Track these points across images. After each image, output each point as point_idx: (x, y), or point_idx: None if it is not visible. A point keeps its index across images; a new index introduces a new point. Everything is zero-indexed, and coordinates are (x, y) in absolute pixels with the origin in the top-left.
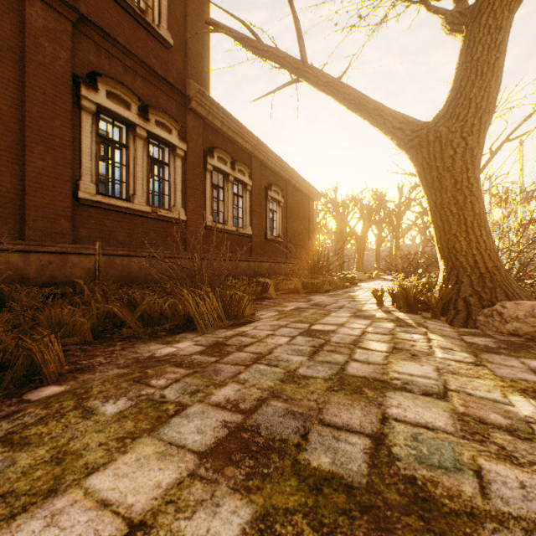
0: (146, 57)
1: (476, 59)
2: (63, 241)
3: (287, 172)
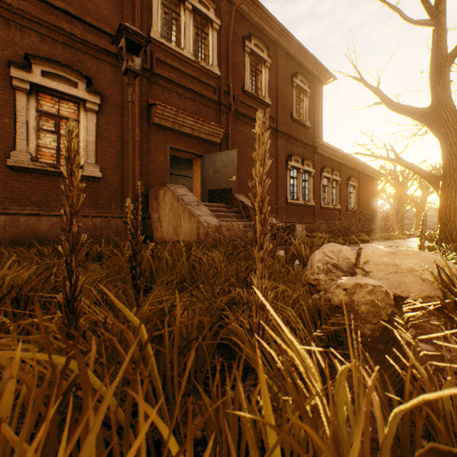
0: (301, 137)
1: None
2: (284, 218)
3: (360, 167)
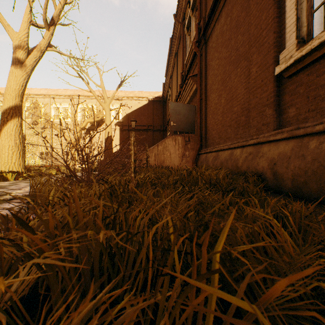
0: None
1: None
2: (267, 131)
3: None
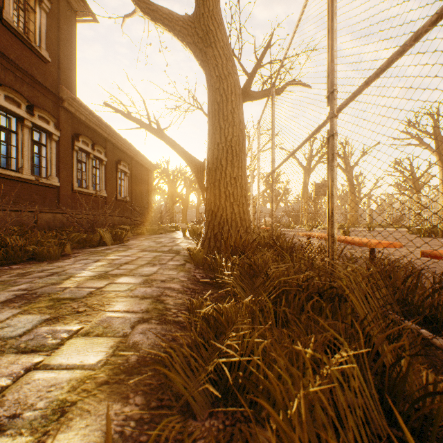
0: (31, 69)
1: None
2: None
3: (133, 152)
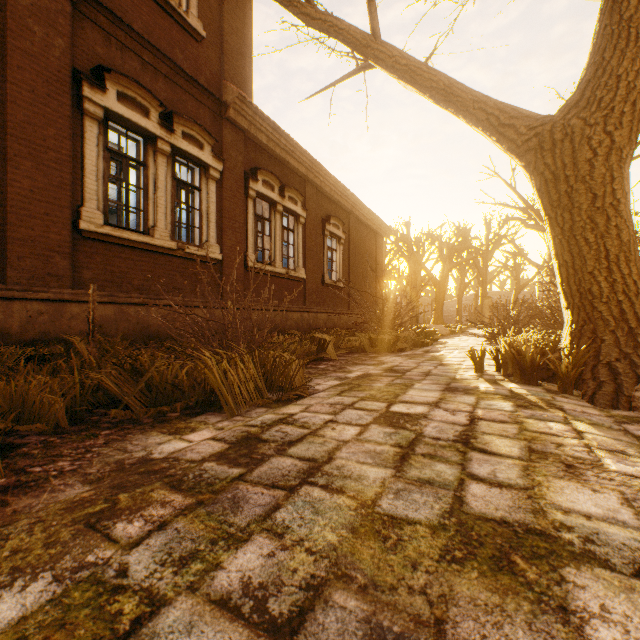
0: (171, 51)
1: (628, 17)
2: (59, 285)
3: (350, 201)
